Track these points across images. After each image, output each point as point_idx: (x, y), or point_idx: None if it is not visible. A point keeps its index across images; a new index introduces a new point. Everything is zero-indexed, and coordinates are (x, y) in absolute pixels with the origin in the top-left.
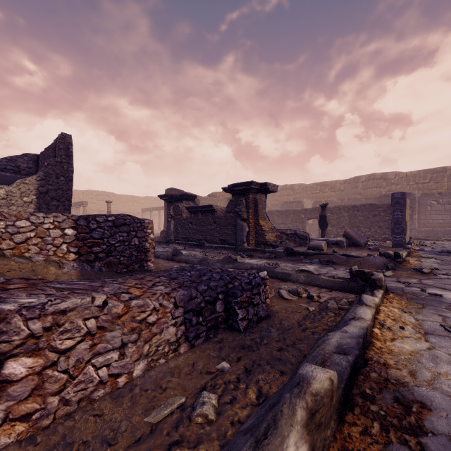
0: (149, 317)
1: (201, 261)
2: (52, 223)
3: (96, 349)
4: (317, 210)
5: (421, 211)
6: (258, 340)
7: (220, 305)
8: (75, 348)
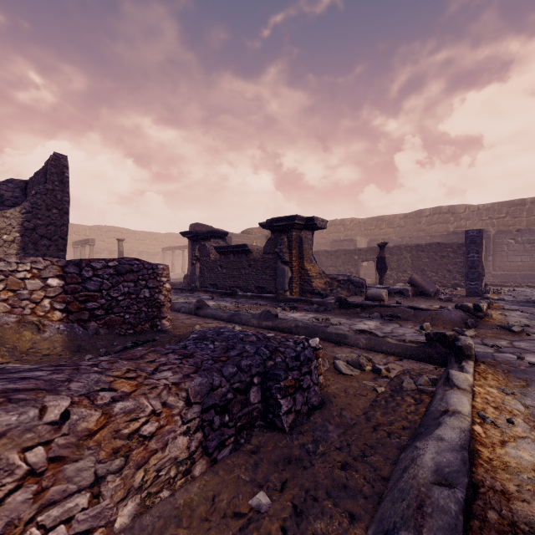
0: (144, 426)
1: (232, 316)
2: (29, 271)
3: (45, 497)
4: (373, 250)
5: (497, 252)
6: (310, 447)
7: (255, 393)
8: (4, 503)
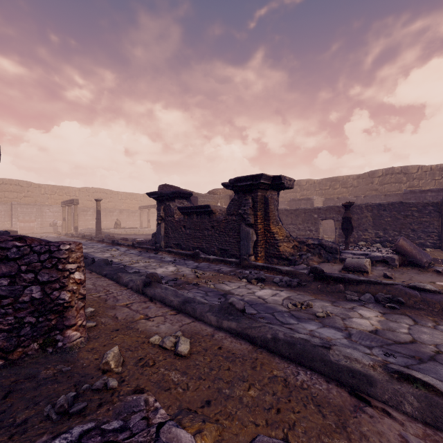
0: None
1: (183, 303)
2: None
3: None
4: (333, 209)
5: None
6: None
7: None
8: None
